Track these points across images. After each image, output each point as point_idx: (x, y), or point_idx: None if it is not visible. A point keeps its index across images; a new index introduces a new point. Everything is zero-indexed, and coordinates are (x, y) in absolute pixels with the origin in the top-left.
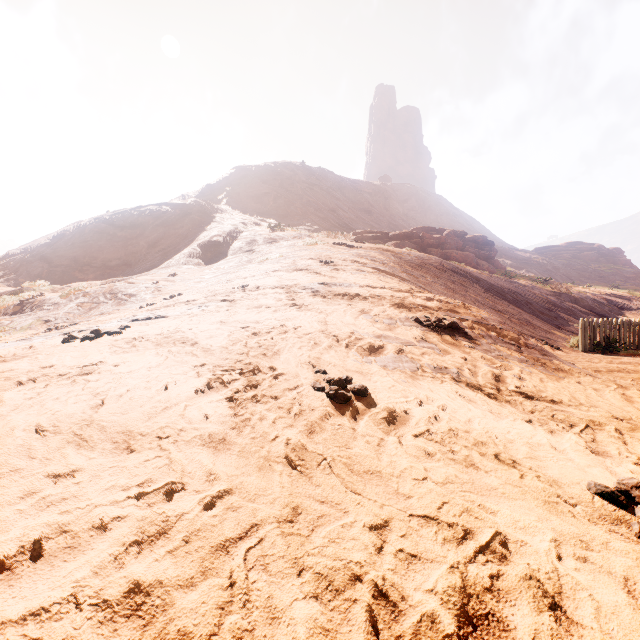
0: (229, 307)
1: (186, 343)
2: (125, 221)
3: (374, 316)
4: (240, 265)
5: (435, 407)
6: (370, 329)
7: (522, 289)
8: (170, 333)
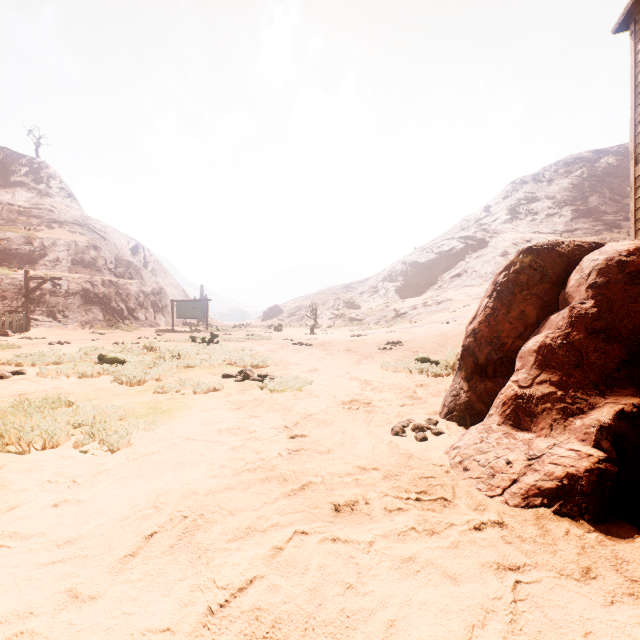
0: None
1: None
2: (428, 255)
3: None
4: None
5: None
6: None
7: None
8: None
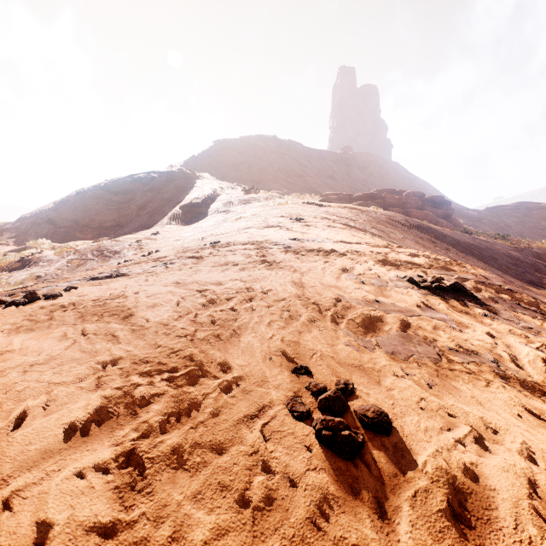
0: (194, 264)
1: (118, 315)
2: (119, 187)
3: (359, 275)
4: (216, 224)
5: (515, 454)
6: (358, 293)
7: (485, 245)
8: (109, 298)
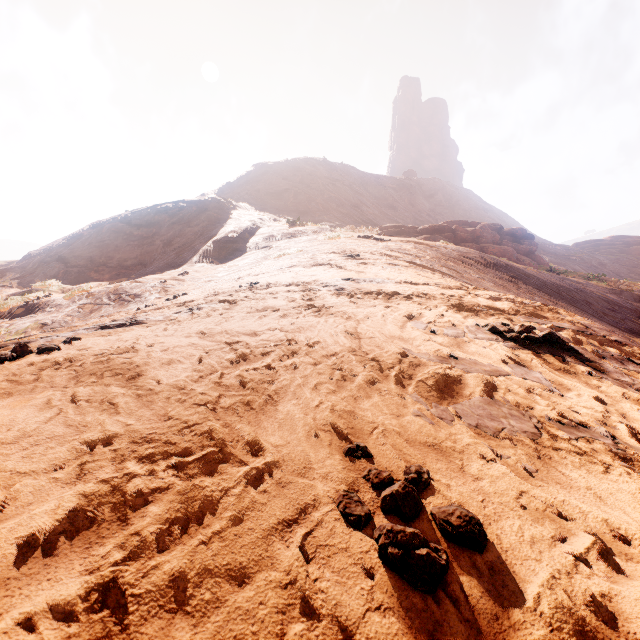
0: (226, 310)
1: (122, 375)
2: (141, 220)
3: (428, 324)
4: (255, 262)
5: None
6: (429, 346)
7: (577, 286)
8: (115, 353)
